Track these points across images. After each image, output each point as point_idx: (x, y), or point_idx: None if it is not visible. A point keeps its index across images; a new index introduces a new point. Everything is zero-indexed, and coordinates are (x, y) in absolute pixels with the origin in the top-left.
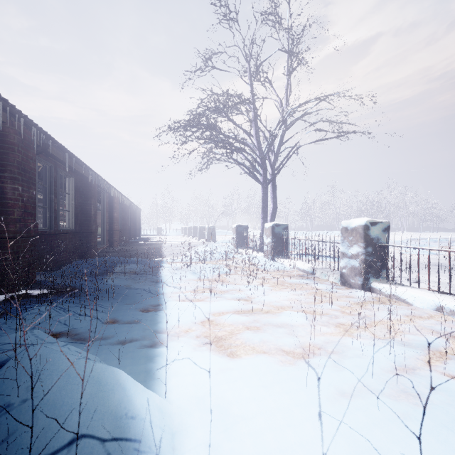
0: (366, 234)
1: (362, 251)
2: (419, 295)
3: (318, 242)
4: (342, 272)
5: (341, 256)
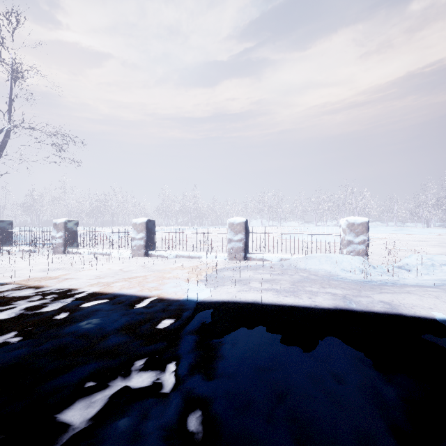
0: (66, 226)
1: (63, 234)
2: (85, 250)
3: (39, 232)
4: (53, 246)
5: (53, 238)
